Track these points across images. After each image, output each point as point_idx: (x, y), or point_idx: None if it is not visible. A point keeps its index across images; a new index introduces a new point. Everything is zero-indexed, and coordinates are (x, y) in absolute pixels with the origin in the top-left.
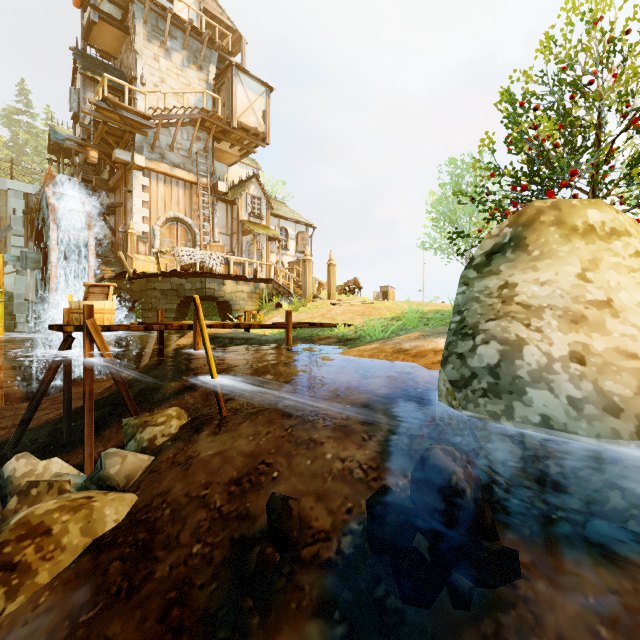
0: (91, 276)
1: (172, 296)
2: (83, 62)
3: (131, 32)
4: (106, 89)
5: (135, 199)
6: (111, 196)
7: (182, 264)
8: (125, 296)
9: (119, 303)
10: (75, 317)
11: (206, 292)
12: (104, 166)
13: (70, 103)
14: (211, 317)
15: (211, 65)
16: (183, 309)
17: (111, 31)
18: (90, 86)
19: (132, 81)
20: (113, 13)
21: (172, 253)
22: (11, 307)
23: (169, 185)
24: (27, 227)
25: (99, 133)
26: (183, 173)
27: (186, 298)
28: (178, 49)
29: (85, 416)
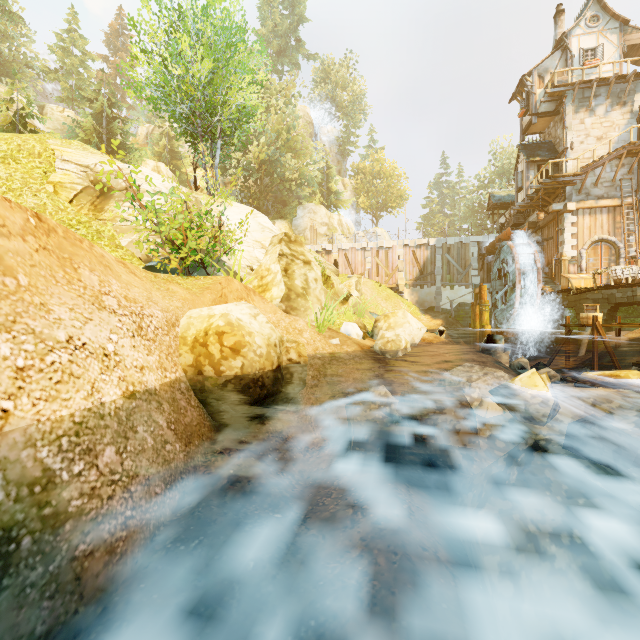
0: (538, 293)
1: (602, 303)
2: (526, 153)
3: (563, 117)
4: (550, 170)
5: (565, 234)
6: (538, 232)
7: (615, 279)
8: (562, 305)
9: (553, 309)
10: (584, 321)
11: (637, 299)
12: (532, 212)
13: (517, 182)
14: (633, 318)
15: (635, 95)
16: (611, 313)
17: (543, 120)
18: (530, 166)
19: (563, 151)
20: (546, 108)
21: (596, 268)
22: (470, 313)
23: (593, 215)
24: (478, 263)
25: (538, 196)
26: (606, 202)
27: (615, 304)
28: (601, 102)
29: (594, 364)
